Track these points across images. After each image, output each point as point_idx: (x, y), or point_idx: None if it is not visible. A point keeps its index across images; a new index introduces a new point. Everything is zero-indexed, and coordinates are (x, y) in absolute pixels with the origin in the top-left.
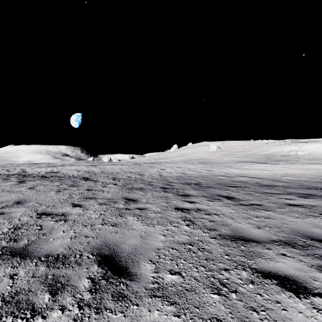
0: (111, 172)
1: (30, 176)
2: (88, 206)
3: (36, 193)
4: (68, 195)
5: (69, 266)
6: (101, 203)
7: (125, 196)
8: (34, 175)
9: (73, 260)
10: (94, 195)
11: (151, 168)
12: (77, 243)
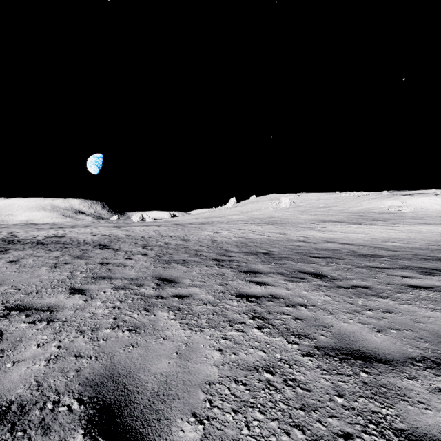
0: (142, 237)
1: (20, 242)
2: (96, 291)
3: (18, 271)
4: (67, 274)
5: (22, 436)
6: (118, 286)
7: (157, 275)
8: (27, 241)
9: (36, 419)
10: (109, 273)
11: (199, 230)
12: (56, 371)
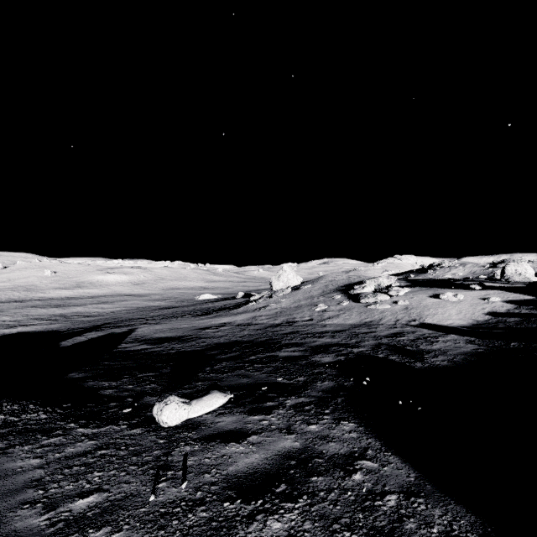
0: None
1: None
2: None
3: None
4: None
5: None
6: None
7: None
8: None
9: None
10: None
11: None
12: None
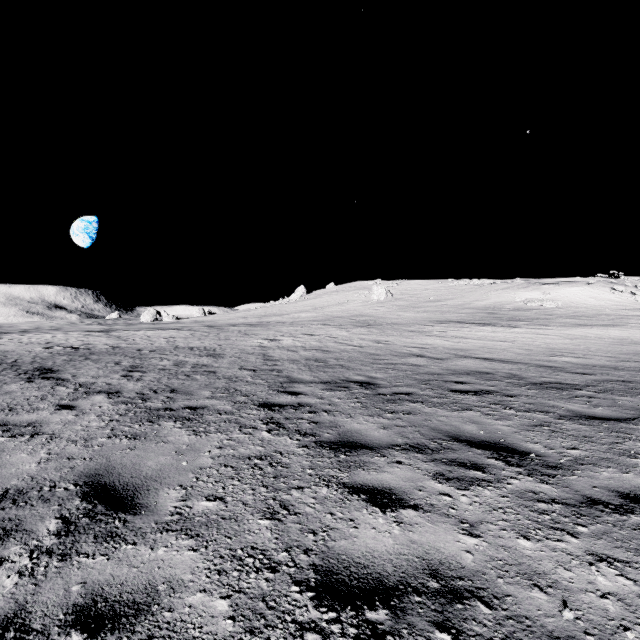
0: (138, 350)
1: None
2: None
3: None
4: None
5: None
6: None
7: (96, 471)
8: None
9: None
10: None
11: (245, 336)
12: None
